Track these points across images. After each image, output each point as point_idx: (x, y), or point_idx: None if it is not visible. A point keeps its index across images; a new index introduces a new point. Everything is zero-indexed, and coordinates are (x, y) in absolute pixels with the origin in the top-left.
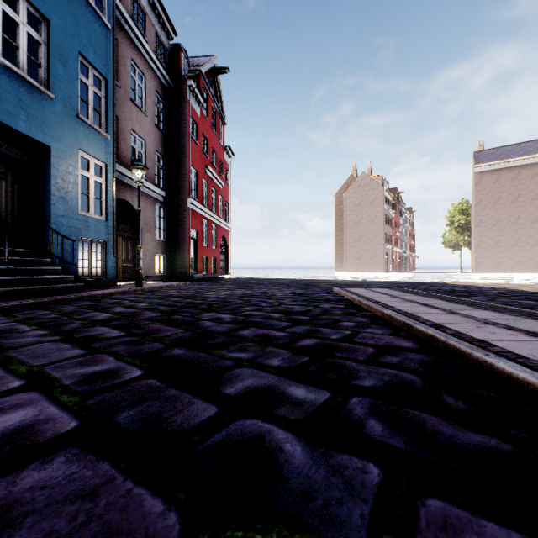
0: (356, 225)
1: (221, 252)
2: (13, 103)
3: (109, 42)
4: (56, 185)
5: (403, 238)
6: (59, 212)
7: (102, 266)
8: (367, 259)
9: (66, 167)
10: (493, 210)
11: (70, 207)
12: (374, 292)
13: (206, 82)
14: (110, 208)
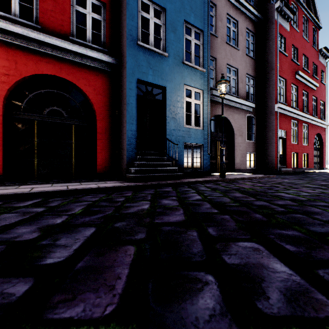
0: None
1: (314, 148)
2: (145, 67)
3: (205, 4)
4: (169, 110)
5: None
6: (171, 127)
7: (200, 161)
8: None
9: (176, 98)
10: None
11: (178, 123)
12: None
13: None
14: (205, 120)
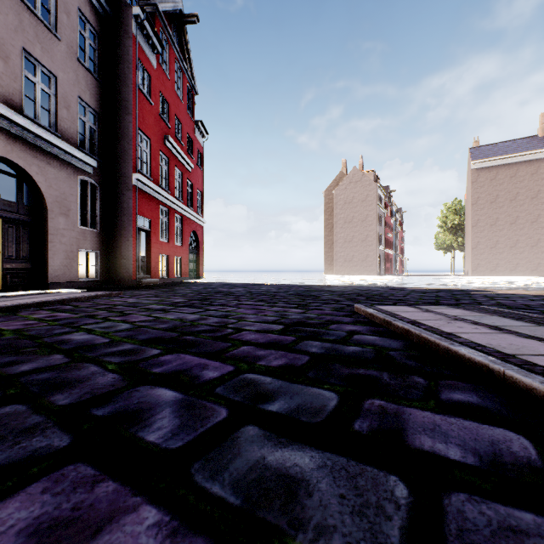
0: (347, 225)
1: (191, 251)
2: None
3: None
4: None
5: (394, 239)
6: None
7: None
8: (359, 261)
9: None
10: (490, 209)
11: None
12: (469, 325)
13: (165, 26)
14: None
